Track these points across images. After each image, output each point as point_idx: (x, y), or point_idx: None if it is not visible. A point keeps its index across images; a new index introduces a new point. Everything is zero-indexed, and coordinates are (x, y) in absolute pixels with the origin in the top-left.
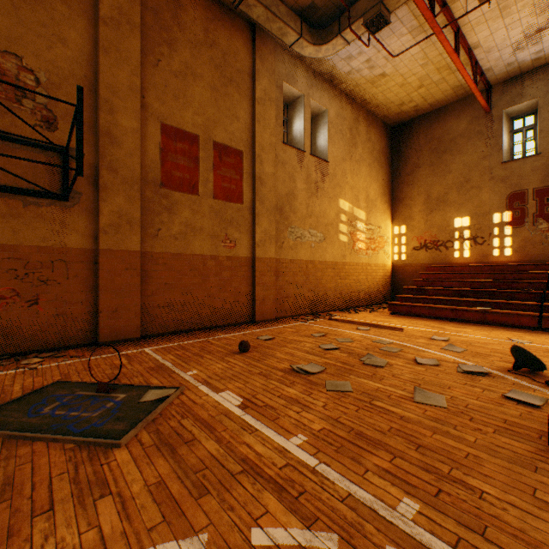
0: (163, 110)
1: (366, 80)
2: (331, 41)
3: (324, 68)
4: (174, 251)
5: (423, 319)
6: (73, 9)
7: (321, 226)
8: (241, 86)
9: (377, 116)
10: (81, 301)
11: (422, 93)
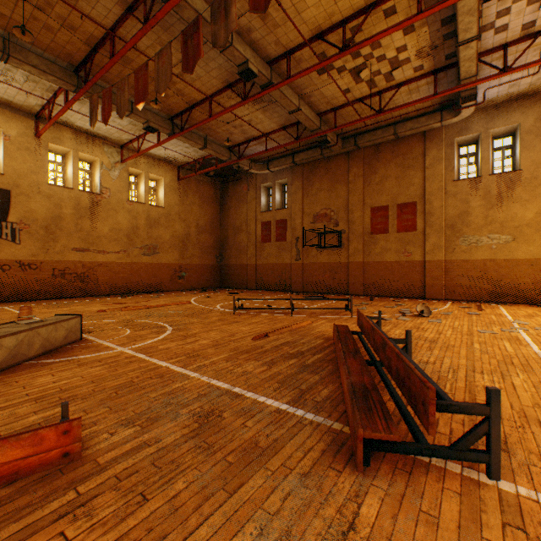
0: (371, 202)
1: None
2: (461, 111)
3: (501, 99)
4: (376, 260)
5: None
6: (342, 185)
7: (507, 230)
8: (415, 165)
9: None
10: (344, 279)
11: None
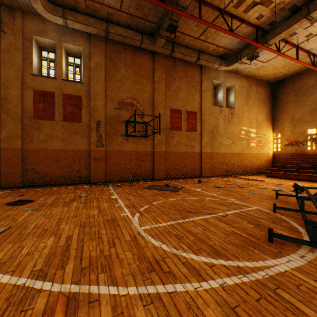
0: (170, 104)
1: (254, 69)
2: (233, 64)
3: (232, 69)
4: (174, 151)
5: (280, 179)
6: (148, 81)
7: (231, 137)
8: (196, 87)
9: (263, 80)
10: (149, 166)
11: (286, 69)
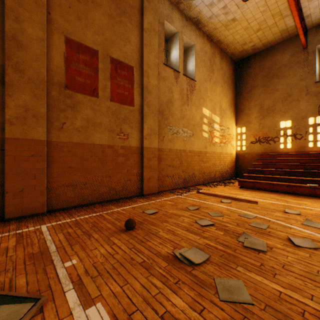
0: (67, 26)
1: (222, 24)
2: None
3: (193, 13)
4: (77, 141)
5: (265, 192)
6: None
7: (190, 126)
8: (132, 17)
9: (227, 53)
10: None
11: (259, 35)
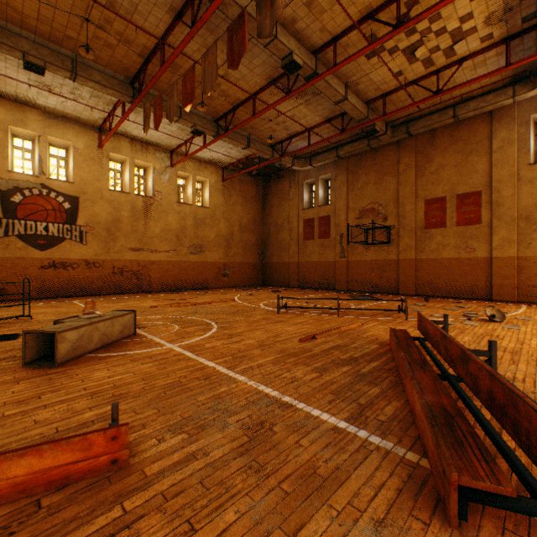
0: (425, 193)
1: None
2: None
3: None
4: (431, 257)
5: None
6: (391, 177)
7: None
8: (479, 150)
9: None
10: (394, 278)
11: None
